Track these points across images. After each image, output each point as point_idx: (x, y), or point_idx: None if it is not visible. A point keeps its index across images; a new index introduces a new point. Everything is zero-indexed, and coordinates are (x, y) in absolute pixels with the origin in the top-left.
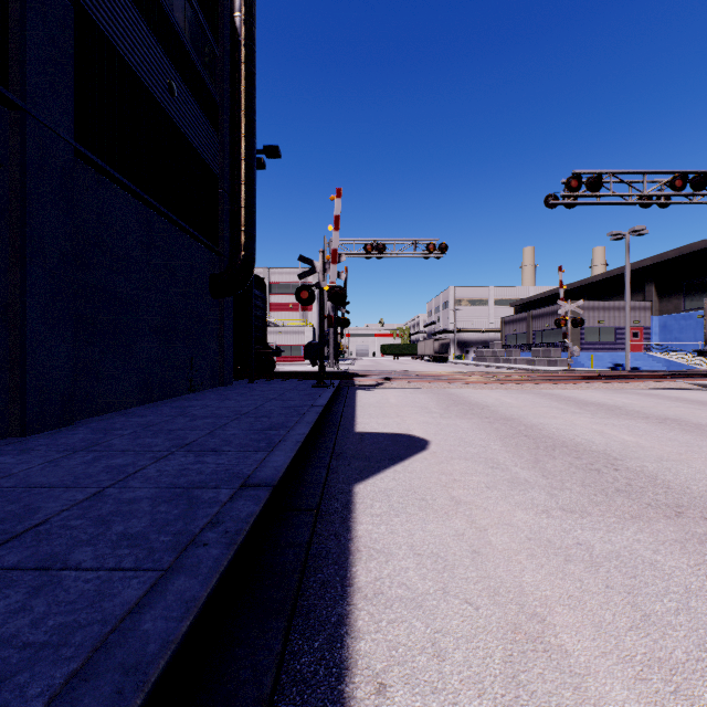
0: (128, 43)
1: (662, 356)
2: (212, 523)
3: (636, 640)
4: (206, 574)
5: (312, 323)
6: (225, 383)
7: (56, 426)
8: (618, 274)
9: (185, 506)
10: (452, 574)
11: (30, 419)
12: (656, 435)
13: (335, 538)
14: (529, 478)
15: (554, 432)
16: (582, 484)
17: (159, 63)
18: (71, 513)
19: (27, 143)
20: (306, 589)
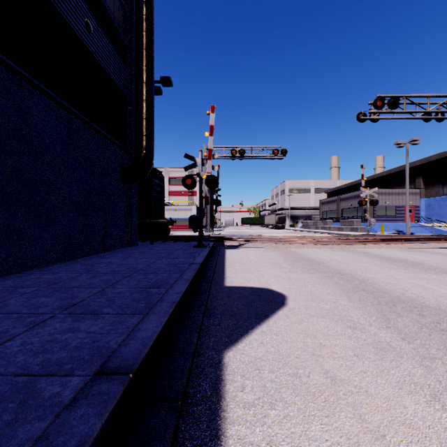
0: None
1: (428, 225)
2: None
3: None
4: None
5: (196, 203)
6: (132, 244)
7: None
8: (397, 171)
9: (9, 416)
10: None
11: None
12: None
13: None
14: (391, 342)
15: (384, 286)
16: None
17: (78, 5)
18: None
19: None
20: None
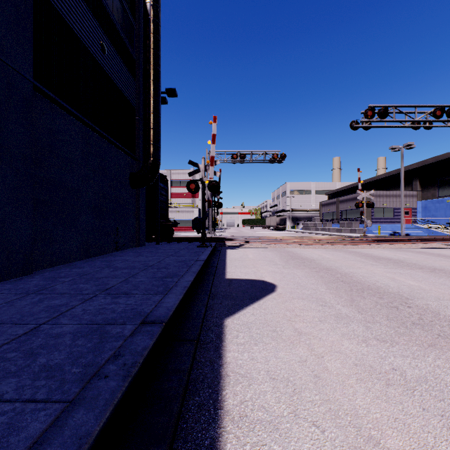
0: (73, 16)
1: (424, 226)
2: (115, 355)
3: None
4: (101, 407)
5: (198, 205)
6: (140, 245)
7: (20, 275)
8: (395, 174)
9: (97, 340)
10: (300, 398)
11: None
12: (431, 281)
13: (210, 364)
14: (349, 314)
15: (361, 278)
16: (387, 318)
17: (95, 31)
18: (9, 346)
19: None
20: (186, 412)
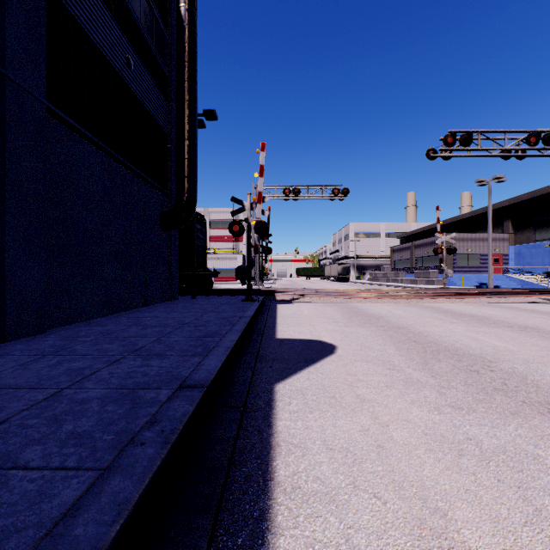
0: (93, 24)
1: (517, 277)
2: (151, 422)
3: (532, 536)
4: (139, 475)
5: (242, 251)
6: (173, 299)
7: (32, 334)
8: (482, 213)
9: (129, 406)
10: (360, 469)
11: (9, 328)
12: (521, 341)
13: (258, 433)
14: (421, 378)
15: (437, 338)
16: (465, 383)
17: (119, 42)
18: (29, 412)
19: (6, 101)
20: (232, 483)
